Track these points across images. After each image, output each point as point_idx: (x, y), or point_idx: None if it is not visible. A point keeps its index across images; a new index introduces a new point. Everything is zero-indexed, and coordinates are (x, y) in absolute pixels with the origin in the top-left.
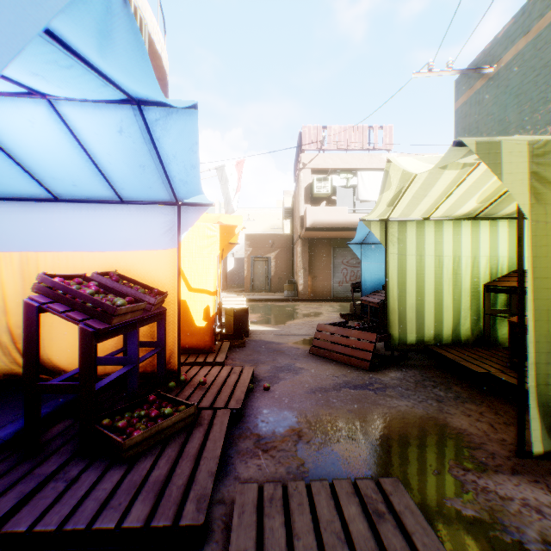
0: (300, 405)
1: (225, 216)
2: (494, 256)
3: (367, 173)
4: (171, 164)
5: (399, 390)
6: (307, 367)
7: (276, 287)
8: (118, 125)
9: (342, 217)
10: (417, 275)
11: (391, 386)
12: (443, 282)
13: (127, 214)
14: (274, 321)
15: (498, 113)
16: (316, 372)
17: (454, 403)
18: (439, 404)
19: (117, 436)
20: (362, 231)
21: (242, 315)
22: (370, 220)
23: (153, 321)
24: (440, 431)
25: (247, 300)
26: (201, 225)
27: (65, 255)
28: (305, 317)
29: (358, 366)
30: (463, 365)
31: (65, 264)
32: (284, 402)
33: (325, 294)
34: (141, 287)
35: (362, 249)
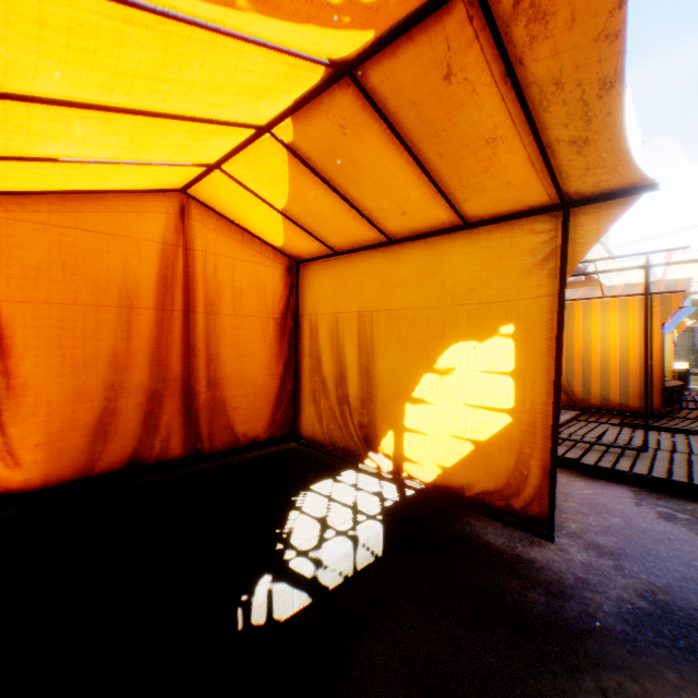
0: None
1: None
2: None
3: None
4: None
5: None
6: None
7: None
8: None
9: None
10: None
11: None
12: None
13: None
14: None
15: None
16: None
17: None
18: None
19: None
20: None
21: (681, 374)
22: None
23: None
24: None
25: None
26: None
27: None
28: None
29: None
30: None
31: None
32: None
33: None
34: None
35: None
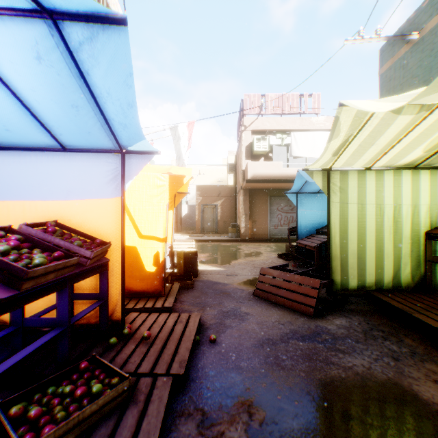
0: (248, 364)
1: (175, 168)
2: (434, 204)
3: (299, 133)
4: (107, 103)
5: (348, 342)
6: (253, 312)
7: (222, 230)
8: (34, 49)
9: (278, 171)
10: (358, 223)
11: (339, 338)
12: (384, 230)
13: (71, 162)
14: (220, 261)
15: (423, 74)
16: (261, 318)
17: (412, 361)
18: (396, 362)
19: (26, 430)
20: (299, 181)
21: (191, 257)
22: (313, 170)
23: (92, 274)
24: (411, 407)
25: (198, 240)
26: (150, 175)
27: (5, 204)
28: (247, 256)
29: (302, 311)
30: (417, 318)
31: (5, 214)
32: (231, 359)
33: (263, 236)
34: (83, 237)
35: (298, 197)
